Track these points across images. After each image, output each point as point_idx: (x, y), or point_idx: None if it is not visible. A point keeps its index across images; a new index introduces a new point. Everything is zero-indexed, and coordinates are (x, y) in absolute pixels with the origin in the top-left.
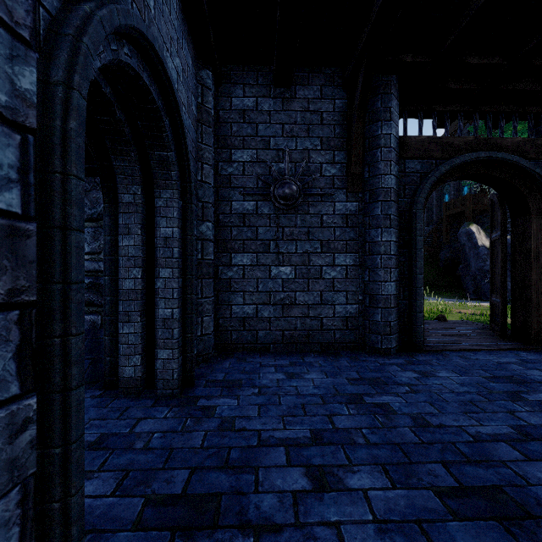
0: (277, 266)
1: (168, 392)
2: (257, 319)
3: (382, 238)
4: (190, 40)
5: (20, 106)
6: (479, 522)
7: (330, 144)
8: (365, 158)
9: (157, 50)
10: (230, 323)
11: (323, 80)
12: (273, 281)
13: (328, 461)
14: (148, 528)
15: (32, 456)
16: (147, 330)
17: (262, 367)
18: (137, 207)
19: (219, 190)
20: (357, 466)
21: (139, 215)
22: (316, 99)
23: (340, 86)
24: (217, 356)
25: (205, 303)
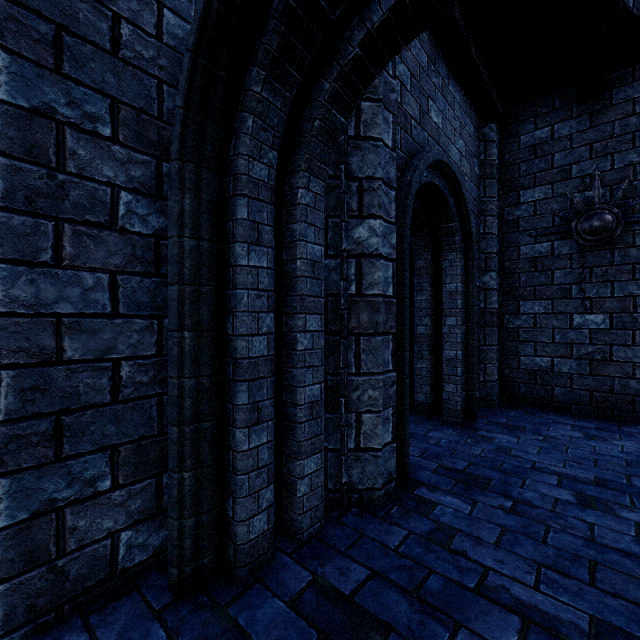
0: (581, 314)
1: (452, 420)
2: (552, 374)
3: None
4: (472, 110)
5: (392, 251)
6: None
7: None
8: None
9: (444, 161)
10: (518, 374)
11: None
12: (576, 331)
13: (604, 497)
14: (441, 475)
15: (395, 398)
16: (435, 367)
17: (554, 423)
18: (427, 270)
19: (505, 237)
20: None
21: (429, 276)
22: None
23: None
24: (501, 406)
25: (488, 351)
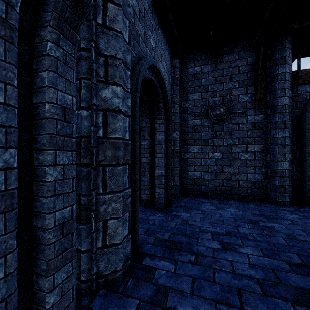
0: (212, 152)
1: (160, 207)
2: (201, 179)
3: (279, 135)
4: (169, 49)
5: (128, 110)
6: (308, 277)
7: (244, 83)
8: (267, 89)
9: (157, 67)
10: (187, 180)
11: (239, 48)
12: (210, 160)
13: (231, 242)
14: (157, 245)
15: (130, 205)
16: (151, 180)
17: (203, 203)
18: (147, 128)
19: (182, 115)
20: (246, 246)
21: (148, 131)
22: (235, 60)
23: (251, 50)
24: (181, 196)
25: (175, 170)
